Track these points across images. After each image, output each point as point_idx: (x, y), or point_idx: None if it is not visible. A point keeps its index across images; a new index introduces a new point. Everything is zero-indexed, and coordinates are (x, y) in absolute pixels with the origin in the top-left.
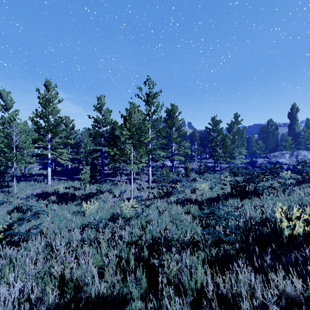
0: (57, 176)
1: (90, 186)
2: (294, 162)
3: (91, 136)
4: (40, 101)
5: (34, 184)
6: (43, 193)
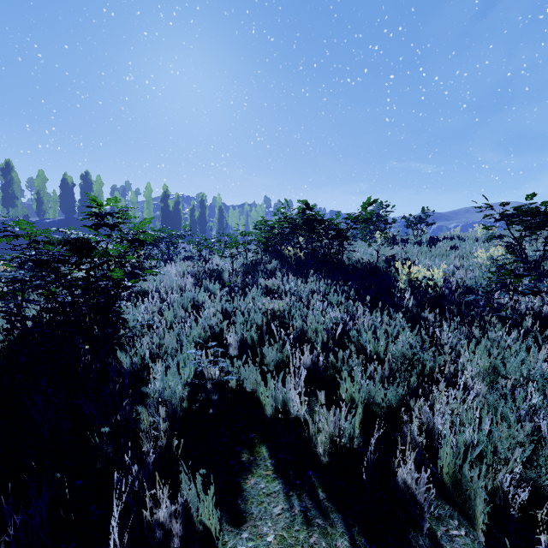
0: None
1: None
2: None
3: None
4: None
5: None
6: None
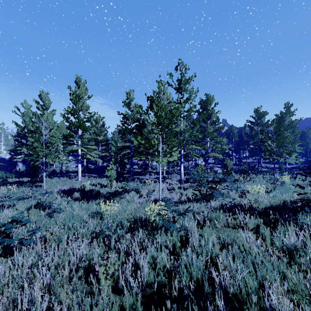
0: (89, 173)
1: (117, 184)
2: None
3: (120, 133)
4: (70, 97)
5: (66, 180)
6: (70, 189)
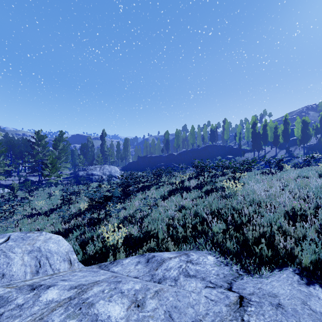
0: None
1: None
2: (102, 173)
3: None
4: None
5: None
6: None
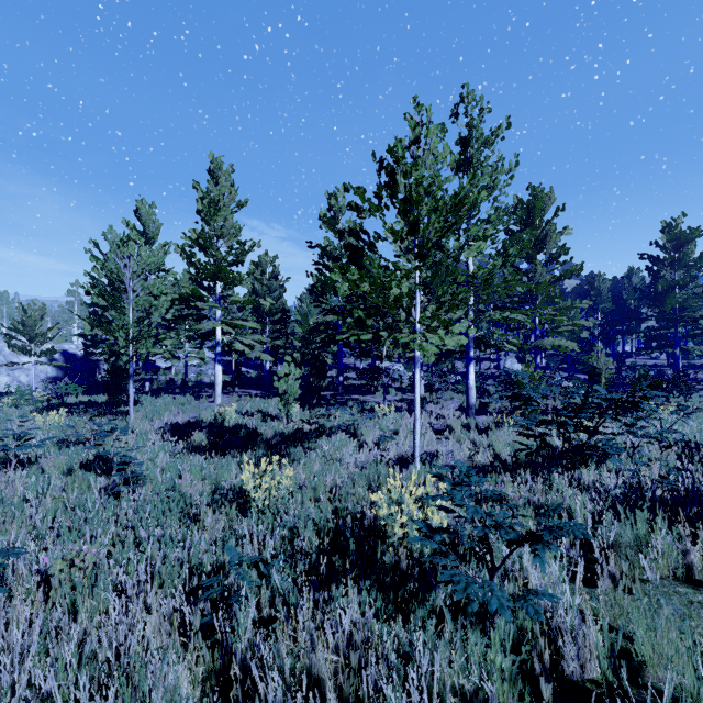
0: (244, 387)
1: (305, 412)
2: None
3: (314, 292)
4: (197, 206)
5: (187, 401)
6: (190, 422)
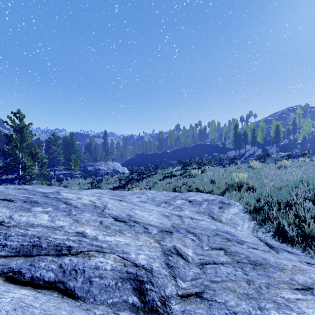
0: None
1: None
2: (107, 168)
3: None
4: None
5: None
6: None
